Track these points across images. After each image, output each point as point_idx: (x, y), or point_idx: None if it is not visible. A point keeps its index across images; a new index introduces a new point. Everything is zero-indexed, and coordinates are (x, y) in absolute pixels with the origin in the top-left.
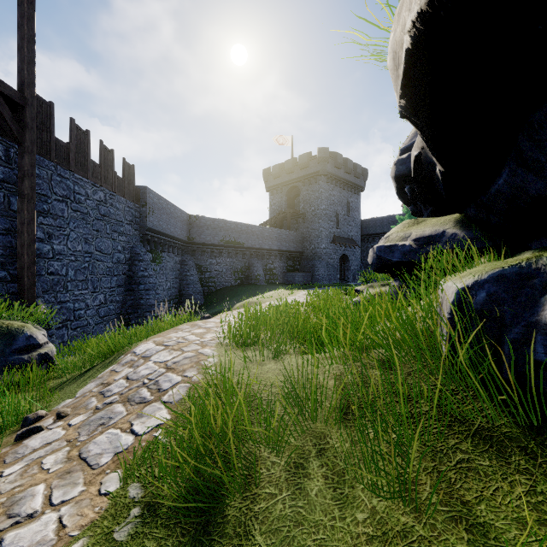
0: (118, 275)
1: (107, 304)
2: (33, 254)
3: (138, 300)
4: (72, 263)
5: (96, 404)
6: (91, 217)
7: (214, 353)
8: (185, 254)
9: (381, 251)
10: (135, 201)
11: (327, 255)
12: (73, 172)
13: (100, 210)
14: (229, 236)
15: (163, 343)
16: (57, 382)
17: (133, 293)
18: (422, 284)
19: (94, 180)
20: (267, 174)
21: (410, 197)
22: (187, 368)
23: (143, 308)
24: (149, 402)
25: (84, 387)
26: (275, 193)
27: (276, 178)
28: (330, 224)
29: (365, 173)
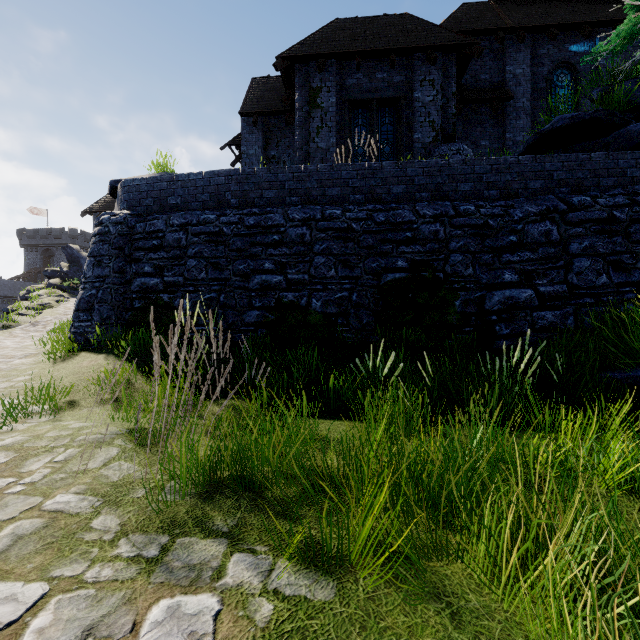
0: None
1: None
2: None
3: None
4: None
5: None
6: None
7: None
8: None
9: None
10: None
11: None
12: None
13: None
14: None
15: None
16: None
17: None
18: None
19: None
20: (22, 234)
21: None
22: None
23: None
24: None
25: None
26: (30, 251)
27: (31, 239)
28: None
29: None
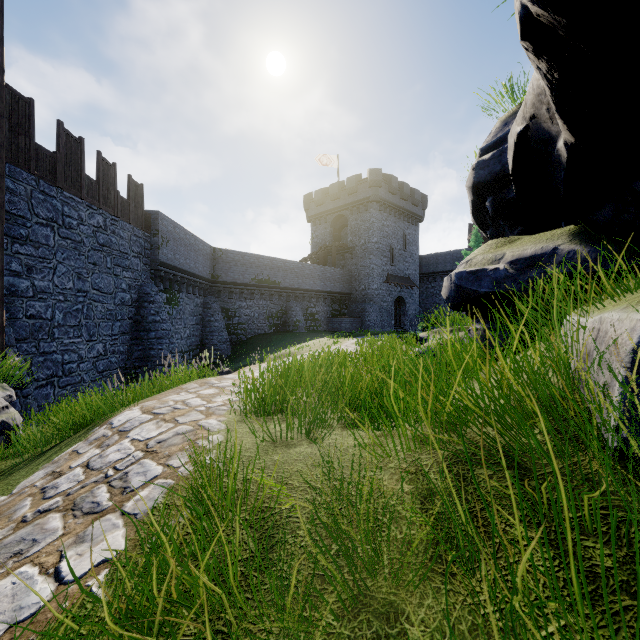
0: (122, 320)
1: (107, 356)
2: (1, 290)
3: (148, 351)
4: (60, 304)
5: (25, 512)
6: (86, 247)
7: (220, 426)
8: (209, 295)
9: (462, 279)
10: (144, 228)
11: (380, 298)
12: (61, 189)
13: (98, 239)
14: (262, 274)
15: (153, 409)
16: (11, 463)
17: (142, 342)
18: (555, 317)
19: (90, 201)
20: (309, 201)
21: (492, 214)
22: (175, 452)
23: (153, 360)
24: (102, 512)
25: (29, 477)
26: (318, 223)
27: (319, 205)
28: (383, 260)
29: (424, 200)
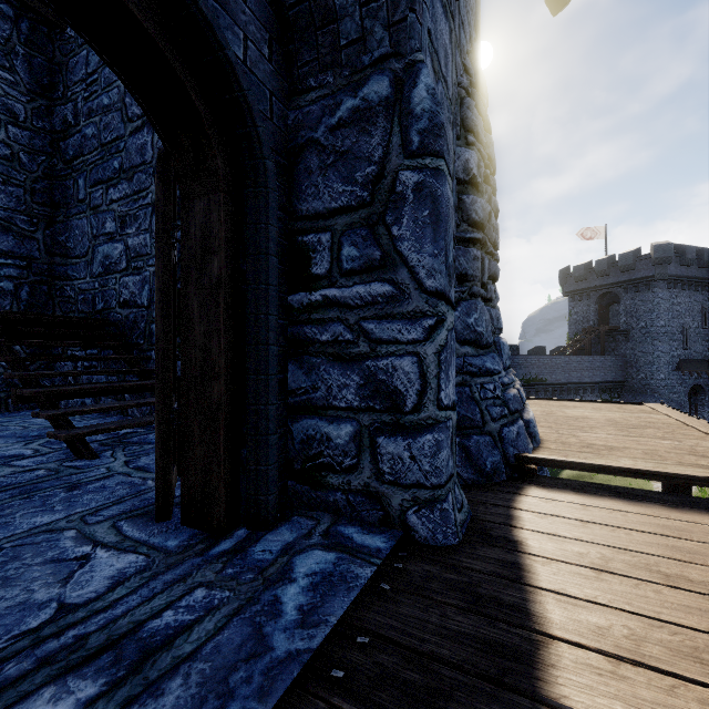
0: None
1: None
2: None
3: None
4: None
5: None
6: None
7: None
8: None
9: None
10: None
11: (668, 389)
12: None
13: None
14: (529, 373)
15: None
16: None
17: None
18: None
19: None
20: (565, 276)
21: None
22: None
23: None
24: None
25: None
26: (577, 299)
27: (579, 281)
28: (672, 345)
29: None
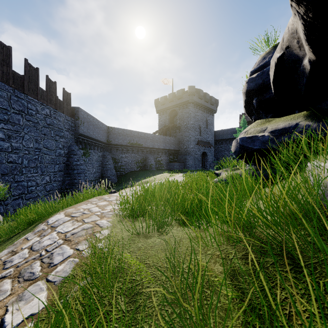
0: (59, 164)
1: (51, 183)
2: None
3: (73, 180)
4: (26, 155)
5: None
6: (40, 125)
7: (108, 224)
8: (105, 151)
9: (243, 141)
10: (71, 116)
11: (194, 152)
12: (26, 94)
13: (46, 121)
14: (133, 140)
15: (71, 214)
16: None
17: (70, 175)
18: (312, 163)
19: (42, 101)
20: (157, 102)
21: (256, 107)
22: (81, 241)
23: (76, 185)
24: (35, 279)
25: None
26: (162, 114)
27: (162, 104)
28: (195, 133)
29: (217, 102)
